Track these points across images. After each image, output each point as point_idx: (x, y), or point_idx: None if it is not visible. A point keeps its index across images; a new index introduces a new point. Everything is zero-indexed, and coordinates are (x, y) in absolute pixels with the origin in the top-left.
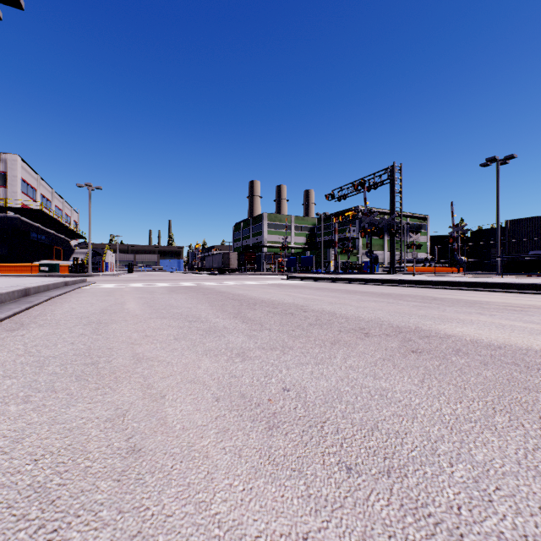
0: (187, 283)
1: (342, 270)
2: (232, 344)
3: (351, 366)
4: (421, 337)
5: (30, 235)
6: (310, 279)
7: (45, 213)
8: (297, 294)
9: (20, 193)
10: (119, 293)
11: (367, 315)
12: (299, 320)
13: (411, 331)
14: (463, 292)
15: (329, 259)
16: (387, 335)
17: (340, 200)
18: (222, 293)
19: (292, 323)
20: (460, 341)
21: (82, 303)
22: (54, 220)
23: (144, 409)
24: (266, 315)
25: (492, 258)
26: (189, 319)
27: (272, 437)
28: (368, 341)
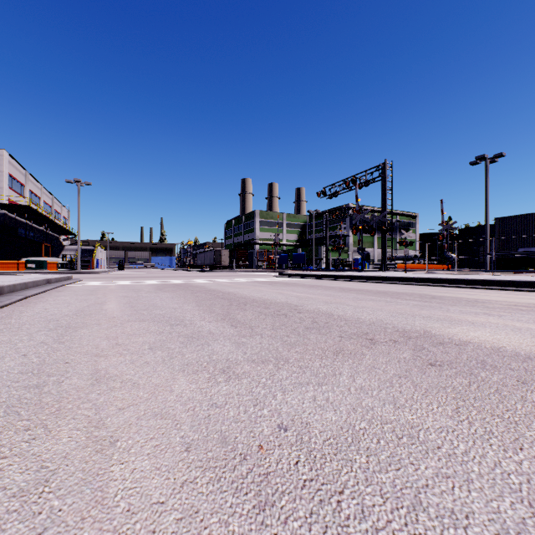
0: (176, 281)
1: (333, 267)
2: (216, 355)
3: (362, 387)
4: (434, 344)
5: (18, 231)
6: (302, 276)
7: (33, 209)
8: (289, 292)
9: (7, 188)
10: (103, 292)
11: (367, 317)
12: (294, 323)
13: (420, 337)
14: (460, 290)
15: (320, 256)
16: (395, 341)
17: (331, 198)
18: (212, 291)
19: (287, 326)
20: (480, 349)
21: (58, 302)
22: (43, 216)
23: (79, 469)
24: (257, 317)
25: (480, 255)
26: (171, 323)
27: (264, 529)
28: (376, 349)
